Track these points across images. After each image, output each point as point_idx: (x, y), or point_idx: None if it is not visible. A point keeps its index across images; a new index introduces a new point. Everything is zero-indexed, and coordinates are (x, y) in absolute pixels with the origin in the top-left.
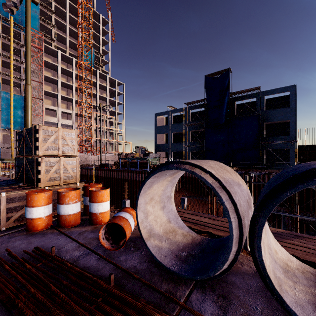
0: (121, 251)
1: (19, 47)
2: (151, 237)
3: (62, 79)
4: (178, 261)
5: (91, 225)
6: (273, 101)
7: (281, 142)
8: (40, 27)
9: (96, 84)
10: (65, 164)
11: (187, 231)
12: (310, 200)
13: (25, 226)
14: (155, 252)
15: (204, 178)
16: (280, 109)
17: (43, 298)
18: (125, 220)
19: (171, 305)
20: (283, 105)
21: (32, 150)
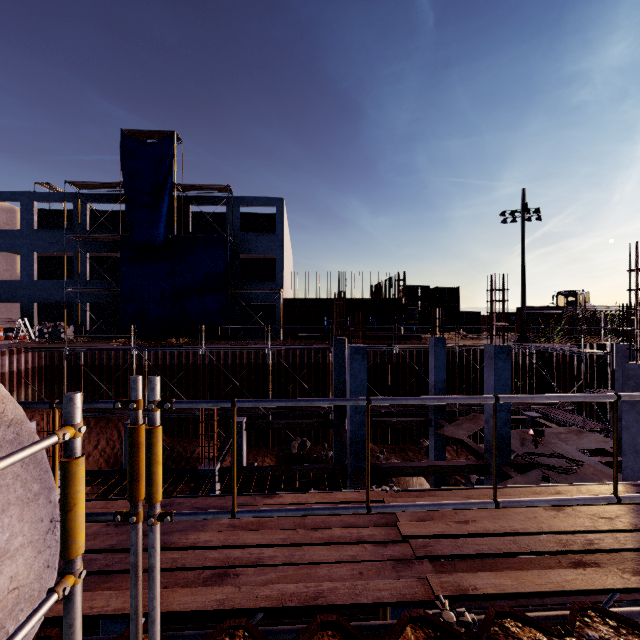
0: None
1: None
2: None
3: None
4: None
5: None
6: (259, 219)
7: (264, 292)
8: None
9: None
10: None
11: None
12: (289, 387)
13: None
14: None
15: None
16: (262, 235)
17: None
18: None
19: None
20: (273, 229)
21: None
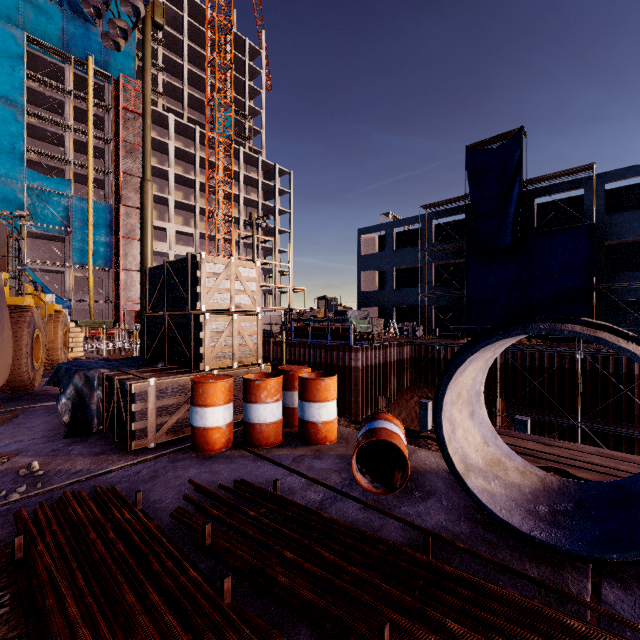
0: (397, 496)
1: (102, 112)
2: (470, 471)
3: (177, 169)
4: (540, 523)
5: (307, 446)
6: (623, 194)
7: None
8: (137, 72)
9: (238, 175)
10: (241, 328)
11: (523, 465)
12: None
13: (192, 442)
14: (488, 501)
15: (632, 352)
16: None
17: (320, 571)
18: (396, 436)
19: (570, 607)
20: None
21: (187, 301)
